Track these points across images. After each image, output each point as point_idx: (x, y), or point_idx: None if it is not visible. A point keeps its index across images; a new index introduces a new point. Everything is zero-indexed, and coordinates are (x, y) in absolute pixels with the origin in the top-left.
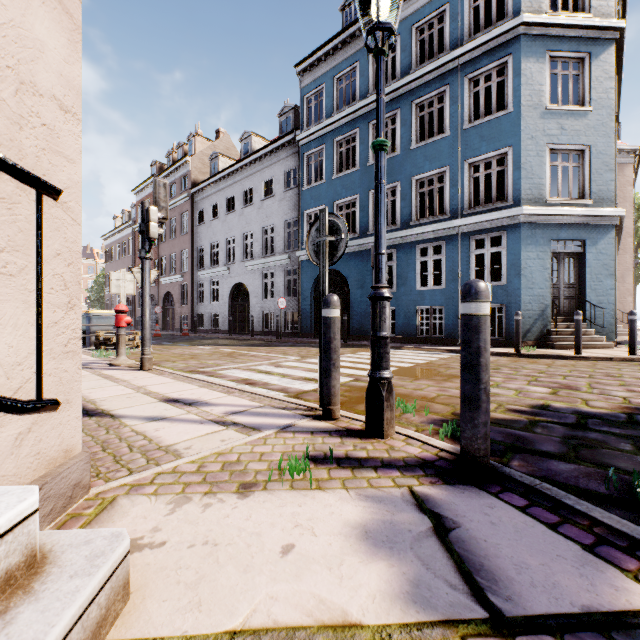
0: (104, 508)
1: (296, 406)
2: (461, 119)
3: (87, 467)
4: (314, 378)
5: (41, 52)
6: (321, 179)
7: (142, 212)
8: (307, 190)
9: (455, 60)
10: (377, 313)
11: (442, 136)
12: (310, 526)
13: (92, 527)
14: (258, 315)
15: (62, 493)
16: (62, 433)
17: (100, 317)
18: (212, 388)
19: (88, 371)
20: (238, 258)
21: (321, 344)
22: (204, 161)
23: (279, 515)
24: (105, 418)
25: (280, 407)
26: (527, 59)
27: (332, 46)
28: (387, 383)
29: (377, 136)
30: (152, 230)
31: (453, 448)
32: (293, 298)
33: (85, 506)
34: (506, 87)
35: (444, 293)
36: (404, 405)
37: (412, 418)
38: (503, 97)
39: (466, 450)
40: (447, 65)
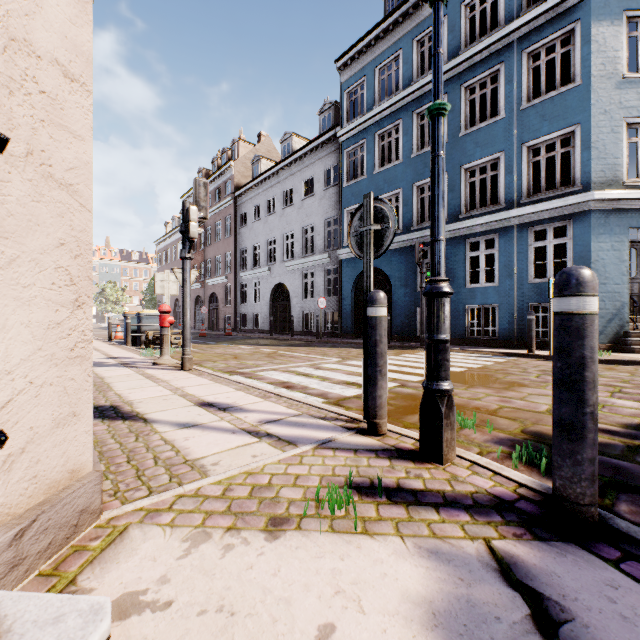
0: (112, 541)
1: (336, 416)
2: (518, 99)
3: (98, 489)
4: (356, 382)
5: (39, 7)
6: (362, 175)
7: (183, 212)
8: (347, 187)
9: (511, 34)
10: (434, 312)
11: (495, 119)
12: (356, 595)
13: (93, 568)
14: (298, 315)
15: (64, 522)
16: (67, 451)
17: (149, 317)
18: (248, 391)
19: (133, 370)
20: (279, 259)
21: (365, 347)
22: (246, 165)
23: (315, 572)
24: (138, 422)
25: (319, 416)
26: (599, 23)
27: (373, 36)
28: (447, 397)
29: (434, 99)
30: (192, 230)
31: (536, 483)
32: (333, 298)
33: (92, 536)
34: (572, 58)
35: (498, 291)
36: (461, 419)
37: (472, 435)
38: (565, 73)
39: (563, 494)
40: (501, 41)
